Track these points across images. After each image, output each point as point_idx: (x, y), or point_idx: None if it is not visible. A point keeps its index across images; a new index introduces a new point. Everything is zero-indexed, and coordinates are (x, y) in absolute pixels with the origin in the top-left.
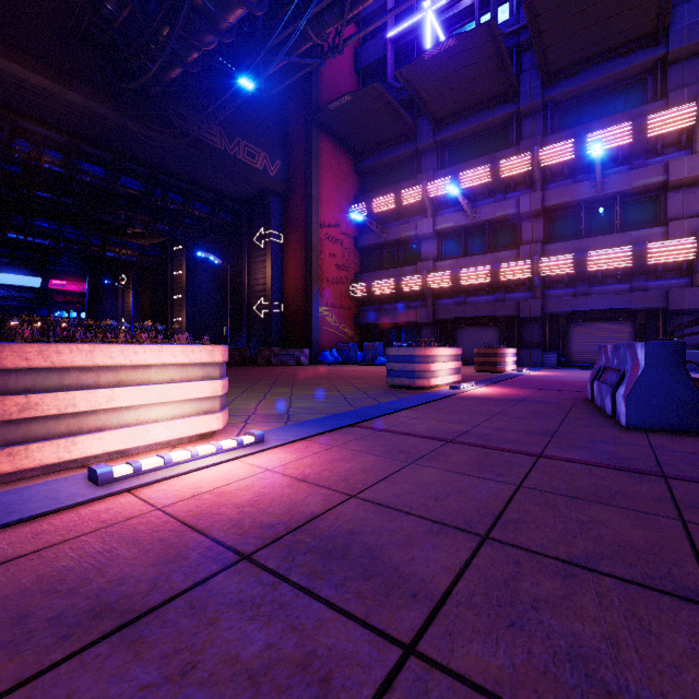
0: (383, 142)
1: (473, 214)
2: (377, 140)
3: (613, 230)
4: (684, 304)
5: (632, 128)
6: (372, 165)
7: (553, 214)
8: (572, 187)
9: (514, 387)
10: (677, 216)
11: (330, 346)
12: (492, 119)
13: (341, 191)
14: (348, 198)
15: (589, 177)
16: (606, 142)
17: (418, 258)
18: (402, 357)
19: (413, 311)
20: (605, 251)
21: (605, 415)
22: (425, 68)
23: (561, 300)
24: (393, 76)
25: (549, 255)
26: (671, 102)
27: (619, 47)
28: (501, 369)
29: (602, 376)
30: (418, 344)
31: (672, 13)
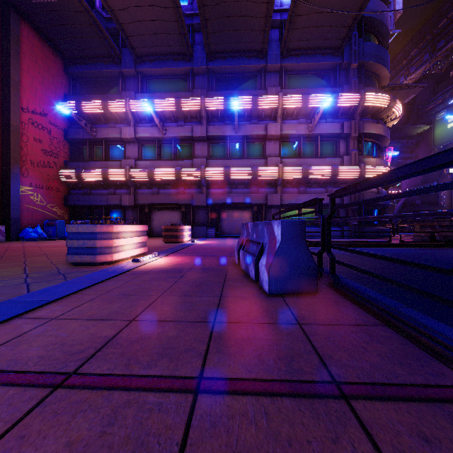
0: (92, 56)
1: (164, 131)
2: (86, 52)
3: (243, 157)
4: (273, 202)
5: (252, 100)
6: (82, 73)
7: (212, 142)
8: (223, 127)
9: (187, 255)
10: (270, 155)
11: (35, 223)
12: (176, 68)
13: (49, 85)
14: (58, 93)
15: (231, 123)
16: (240, 104)
17: (123, 156)
18: (83, 234)
19: (118, 197)
20: (239, 168)
21: (250, 280)
22: (126, 5)
23: (217, 196)
24: (101, 7)
25: (211, 166)
26: (268, 92)
27: (246, 52)
28: (181, 240)
29: (245, 246)
30: (104, 221)
31: (268, 44)
